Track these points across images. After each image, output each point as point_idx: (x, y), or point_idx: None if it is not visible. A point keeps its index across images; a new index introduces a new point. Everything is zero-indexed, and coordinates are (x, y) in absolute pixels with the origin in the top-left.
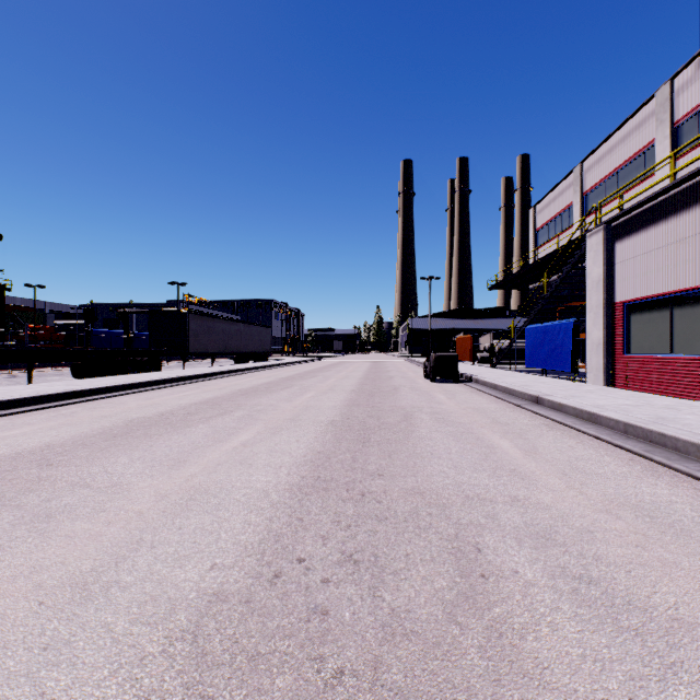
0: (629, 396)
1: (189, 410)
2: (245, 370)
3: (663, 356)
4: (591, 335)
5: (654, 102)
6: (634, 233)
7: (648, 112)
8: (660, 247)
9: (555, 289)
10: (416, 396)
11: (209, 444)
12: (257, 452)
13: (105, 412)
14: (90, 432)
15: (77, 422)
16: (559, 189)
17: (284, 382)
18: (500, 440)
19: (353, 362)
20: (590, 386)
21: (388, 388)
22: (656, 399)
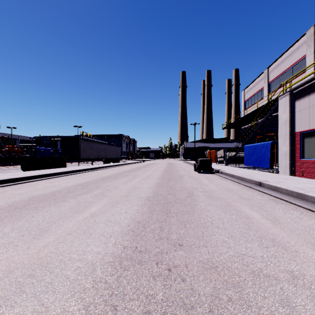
0: (310, 182)
1: (70, 190)
2: (107, 166)
3: None
4: (281, 149)
5: (305, 37)
6: (307, 95)
7: (302, 42)
8: None
9: (259, 126)
10: (192, 181)
11: (70, 215)
12: (98, 222)
13: (22, 191)
14: (3, 205)
15: (1, 198)
16: (256, 81)
17: (125, 173)
18: (251, 211)
19: (159, 163)
20: (283, 176)
21: (177, 176)
22: None
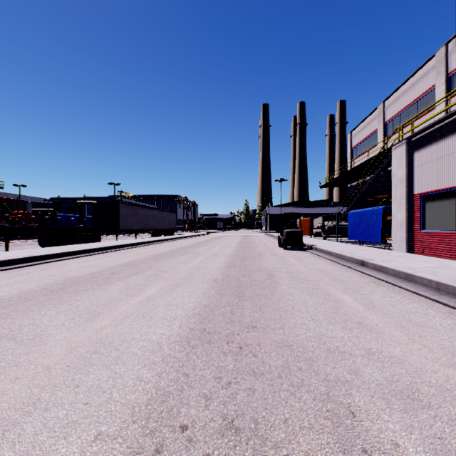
0: (428, 260)
1: (113, 270)
2: (157, 241)
3: (450, 231)
4: (396, 217)
5: (434, 60)
6: (429, 145)
7: (429, 66)
8: (448, 154)
9: (369, 186)
10: (275, 260)
11: (121, 298)
12: (157, 305)
13: (52, 272)
14: (35, 288)
15: (28, 280)
16: (368, 120)
17: (183, 249)
18: (343, 295)
19: (230, 236)
20: (397, 253)
21: (255, 254)
22: (450, 263)
